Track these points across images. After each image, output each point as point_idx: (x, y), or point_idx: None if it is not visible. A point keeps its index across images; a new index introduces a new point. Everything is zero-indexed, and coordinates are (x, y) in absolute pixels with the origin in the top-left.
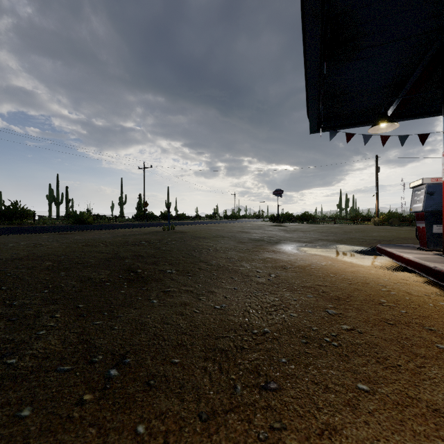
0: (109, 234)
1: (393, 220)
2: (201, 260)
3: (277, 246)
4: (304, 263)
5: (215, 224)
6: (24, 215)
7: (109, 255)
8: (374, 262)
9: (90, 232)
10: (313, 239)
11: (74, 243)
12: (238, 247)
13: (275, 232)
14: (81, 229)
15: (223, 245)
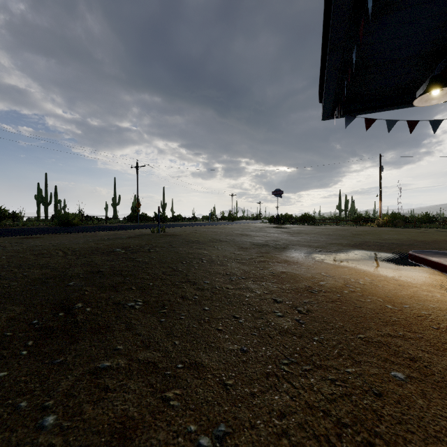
0: (84, 238)
1: (397, 222)
2: (188, 279)
3: (287, 253)
4: (335, 281)
5: (212, 226)
6: (2, 216)
7: (51, 273)
8: (423, 277)
9: (65, 235)
10: (324, 243)
11: (25, 251)
12: (239, 255)
13: (279, 235)
14: (54, 232)
15: (221, 253)
